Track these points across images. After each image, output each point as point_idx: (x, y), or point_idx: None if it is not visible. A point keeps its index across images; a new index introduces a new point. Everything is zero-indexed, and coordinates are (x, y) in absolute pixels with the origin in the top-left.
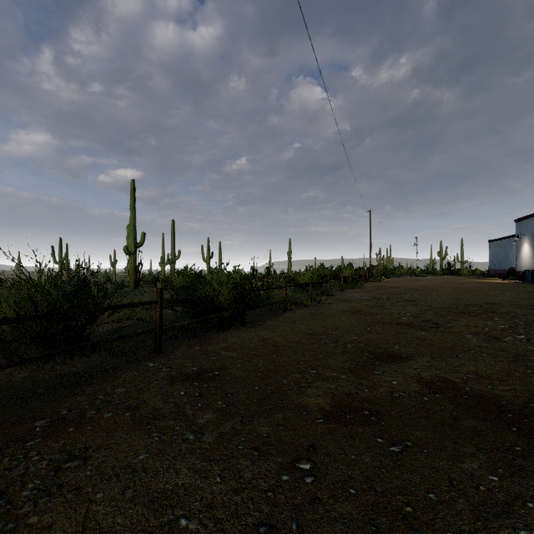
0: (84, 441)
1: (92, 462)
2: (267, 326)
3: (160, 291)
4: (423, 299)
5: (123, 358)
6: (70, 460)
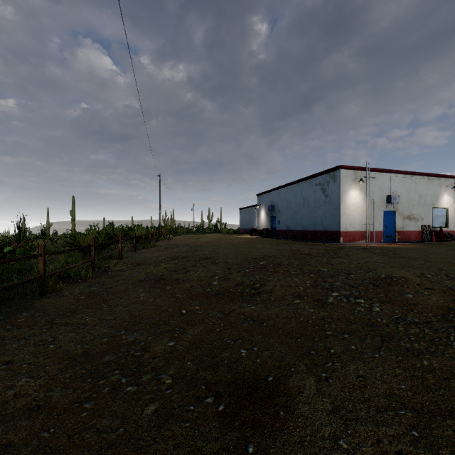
0: None
1: None
2: None
3: None
4: (217, 256)
5: None
6: None
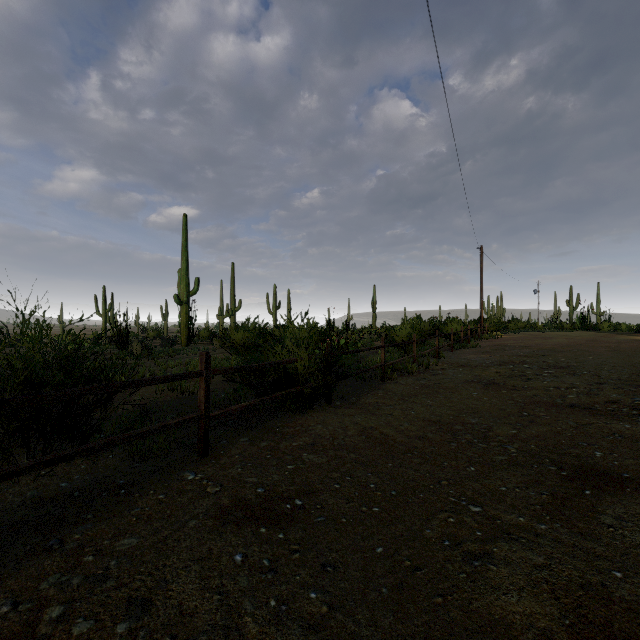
0: None
1: None
2: (364, 406)
3: (206, 356)
4: (579, 366)
5: (148, 462)
6: None
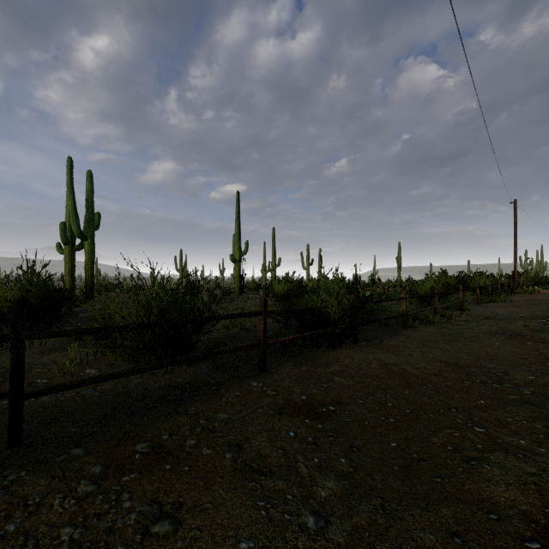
0: (179, 490)
1: (183, 533)
2: (386, 347)
3: (264, 301)
4: None
5: (226, 372)
6: (160, 521)
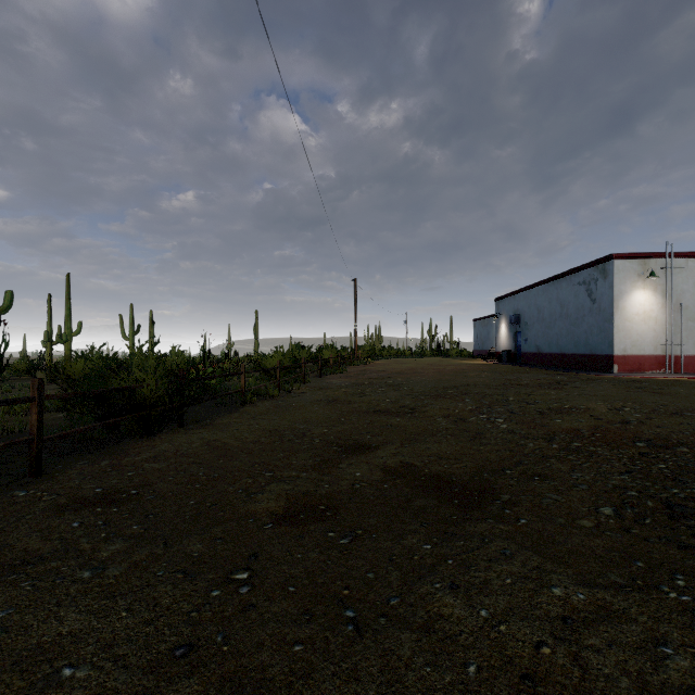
0: None
1: None
2: (216, 425)
3: (39, 383)
4: (406, 384)
5: None
6: None
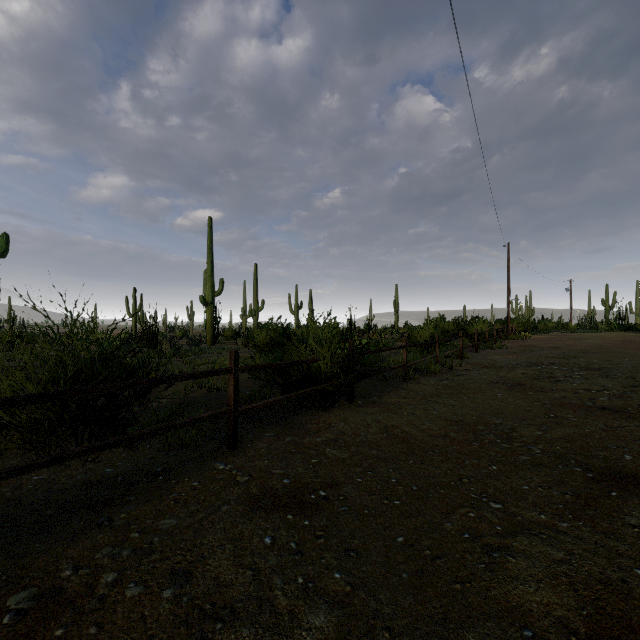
0: None
1: None
2: (386, 405)
3: (235, 354)
4: (613, 368)
5: (182, 452)
6: None
